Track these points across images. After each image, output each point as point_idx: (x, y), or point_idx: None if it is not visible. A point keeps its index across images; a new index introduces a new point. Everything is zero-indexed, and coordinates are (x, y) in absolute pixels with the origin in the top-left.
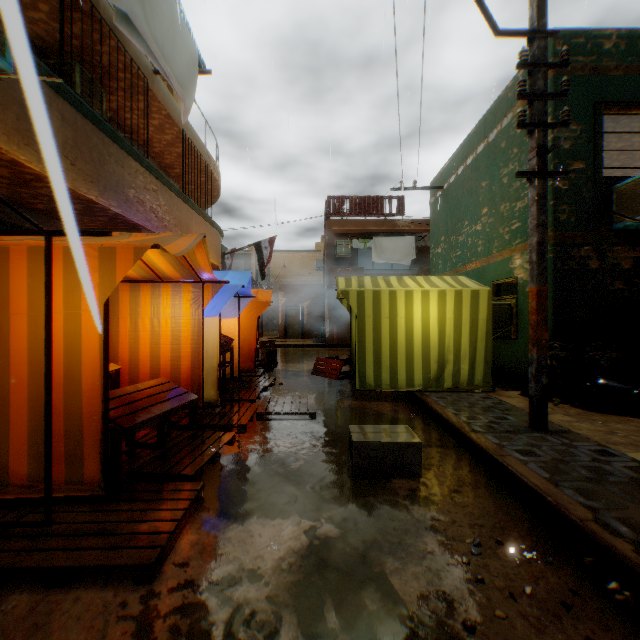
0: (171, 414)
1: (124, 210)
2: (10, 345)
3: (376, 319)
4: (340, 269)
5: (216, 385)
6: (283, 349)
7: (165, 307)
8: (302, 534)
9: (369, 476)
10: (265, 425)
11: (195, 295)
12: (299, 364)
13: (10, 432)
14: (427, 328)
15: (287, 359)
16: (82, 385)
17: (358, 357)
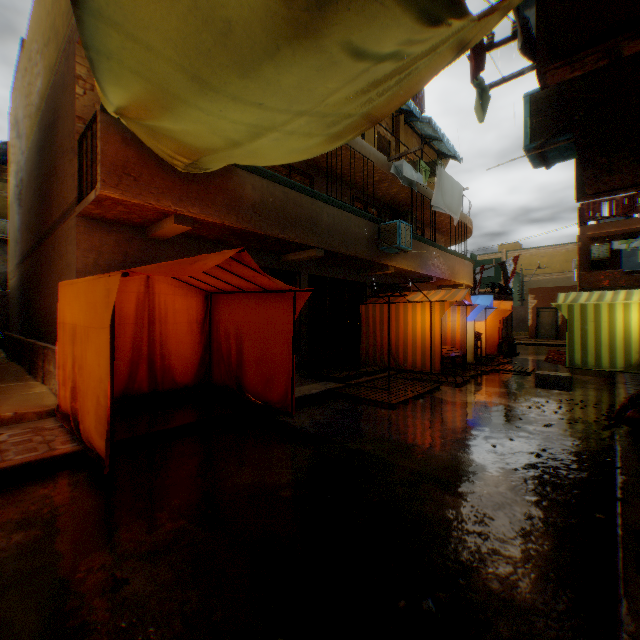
0: (456, 358)
1: (427, 272)
2: (416, 330)
3: (581, 322)
4: (592, 273)
5: (472, 354)
6: (529, 347)
7: (448, 317)
8: (504, 390)
9: (541, 388)
10: (498, 374)
11: (462, 311)
12: (537, 356)
13: (416, 354)
14: (626, 329)
15: (528, 353)
16: (434, 342)
17: (567, 346)
